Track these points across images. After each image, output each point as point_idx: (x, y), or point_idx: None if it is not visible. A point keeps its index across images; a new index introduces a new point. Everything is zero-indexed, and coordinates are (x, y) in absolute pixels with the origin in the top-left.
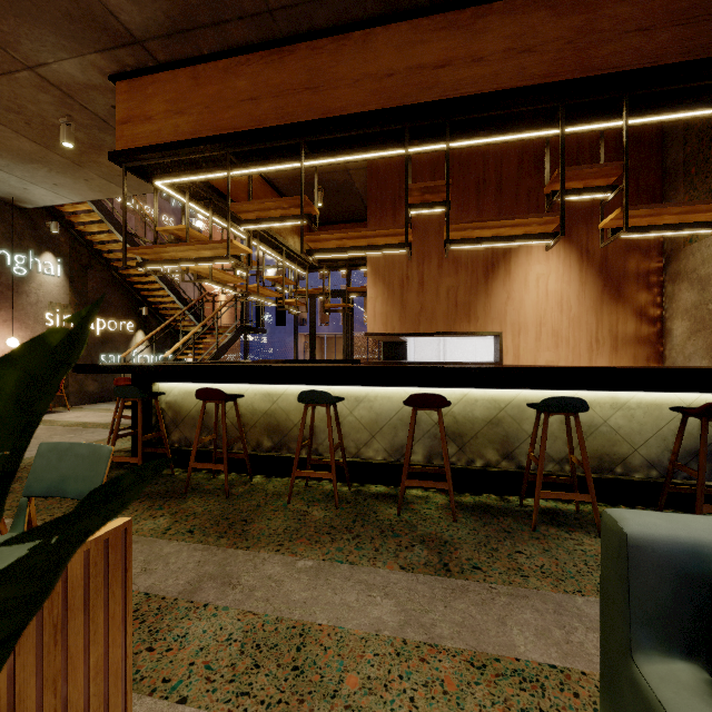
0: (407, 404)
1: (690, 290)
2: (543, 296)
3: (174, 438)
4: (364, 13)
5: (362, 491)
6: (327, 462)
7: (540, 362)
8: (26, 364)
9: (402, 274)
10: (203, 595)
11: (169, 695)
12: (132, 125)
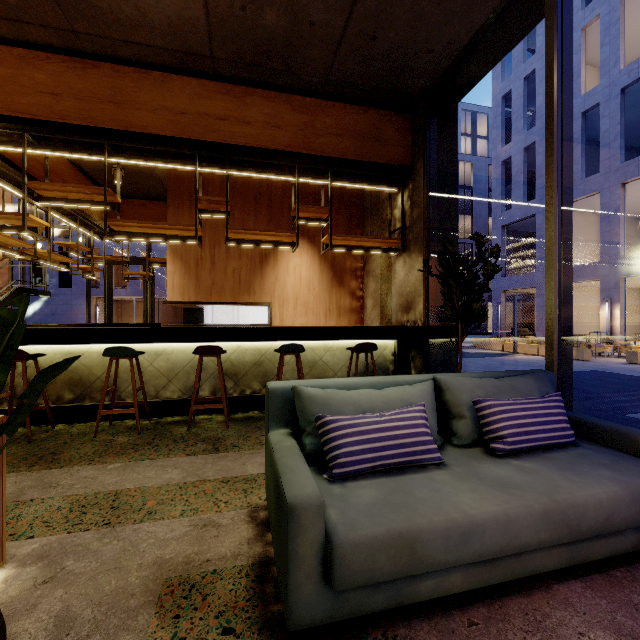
0: (195, 353)
1: (373, 282)
2: (298, 279)
3: None
4: (162, 62)
5: (160, 421)
6: (130, 403)
7: (296, 324)
8: None
9: (197, 255)
10: (27, 496)
11: (18, 539)
12: None
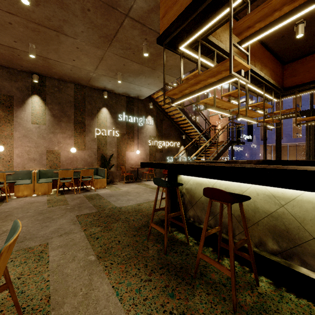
0: None
1: None
2: None
3: (190, 214)
4: None
5: None
6: None
7: None
8: None
9: None
10: None
11: None
12: (167, 14)
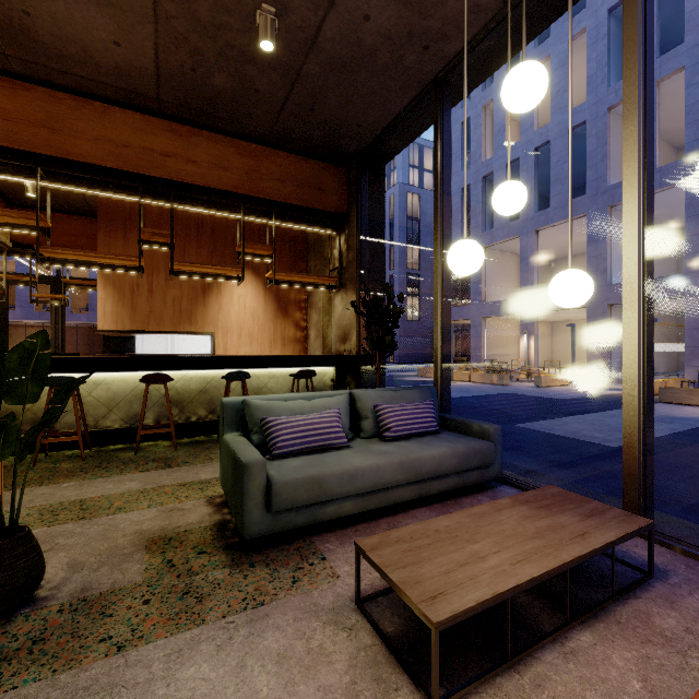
0: (142, 381)
1: (316, 314)
2: (243, 309)
3: None
4: (104, 94)
5: (102, 450)
6: (69, 432)
7: (241, 353)
8: (19, 352)
9: (133, 281)
10: None
11: None
12: None
